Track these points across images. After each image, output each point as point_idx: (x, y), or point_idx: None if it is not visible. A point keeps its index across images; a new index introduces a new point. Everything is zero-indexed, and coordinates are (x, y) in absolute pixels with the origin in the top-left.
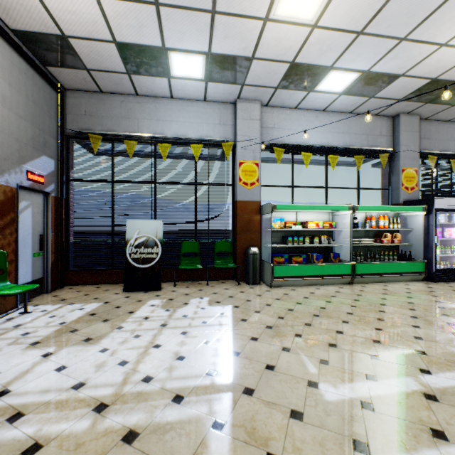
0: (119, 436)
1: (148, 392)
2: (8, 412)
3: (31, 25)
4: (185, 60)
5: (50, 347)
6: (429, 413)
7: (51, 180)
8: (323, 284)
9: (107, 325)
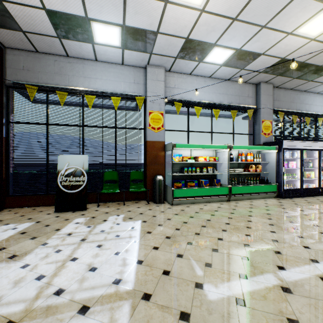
0: None
1: (58, 305)
2: None
3: None
4: (105, 29)
5: None
6: (286, 304)
7: None
8: (209, 202)
9: (34, 242)
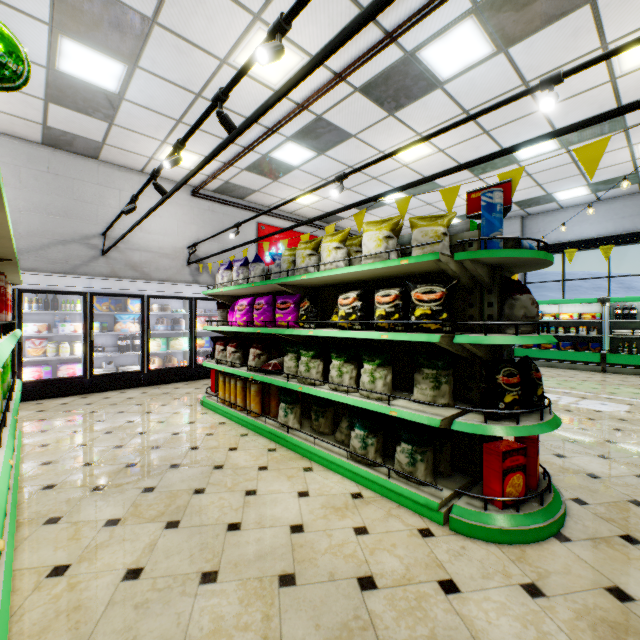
0: None
1: None
2: None
3: None
4: None
5: None
6: None
7: None
8: (569, 369)
9: None
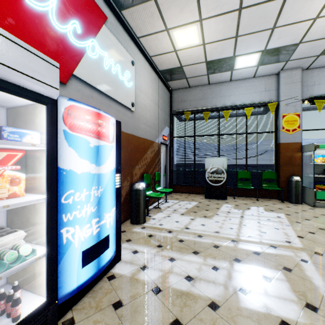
0: (250, 251)
1: (254, 241)
2: (195, 234)
3: (168, 66)
4: (245, 58)
5: (190, 216)
6: None
7: (168, 138)
8: None
9: (209, 212)
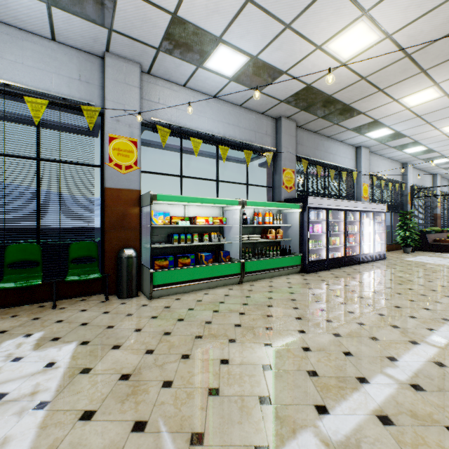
0: None
1: None
2: None
3: None
4: None
5: None
6: None
7: None
8: (213, 287)
9: None
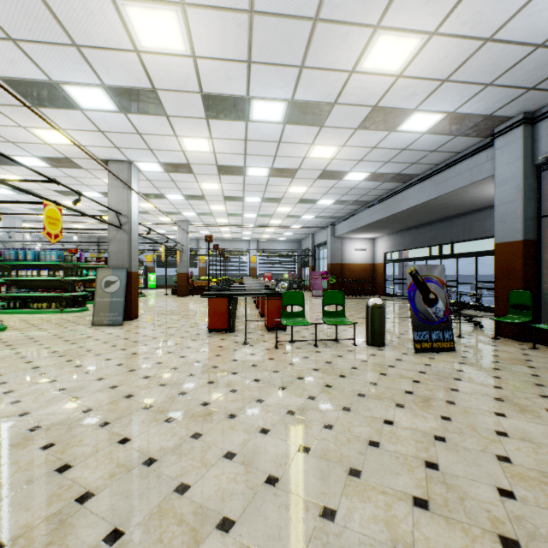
0: None
1: None
2: None
3: None
4: None
5: None
6: None
7: None
8: None
9: None
